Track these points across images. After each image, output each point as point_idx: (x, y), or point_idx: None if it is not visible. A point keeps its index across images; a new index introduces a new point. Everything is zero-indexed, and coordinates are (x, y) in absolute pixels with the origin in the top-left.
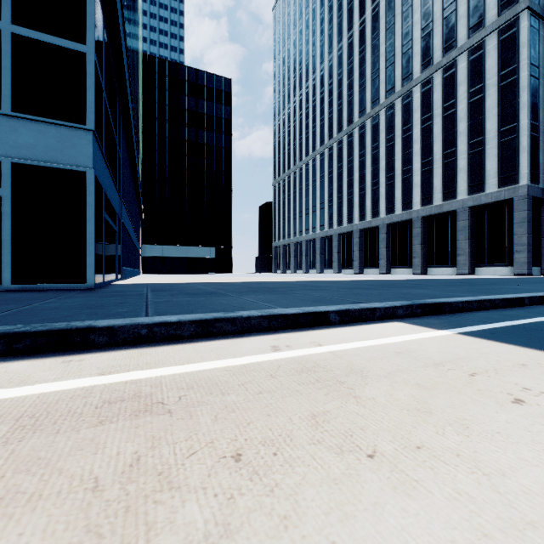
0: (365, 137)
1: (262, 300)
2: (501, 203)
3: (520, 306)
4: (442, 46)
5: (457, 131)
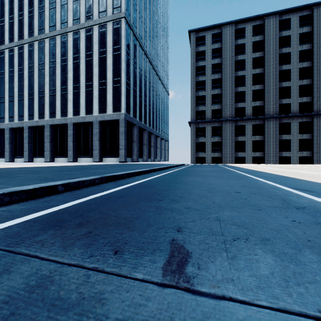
0: (34, 54)
1: None
2: (114, 121)
3: None
4: (85, 14)
5: (93, 72)
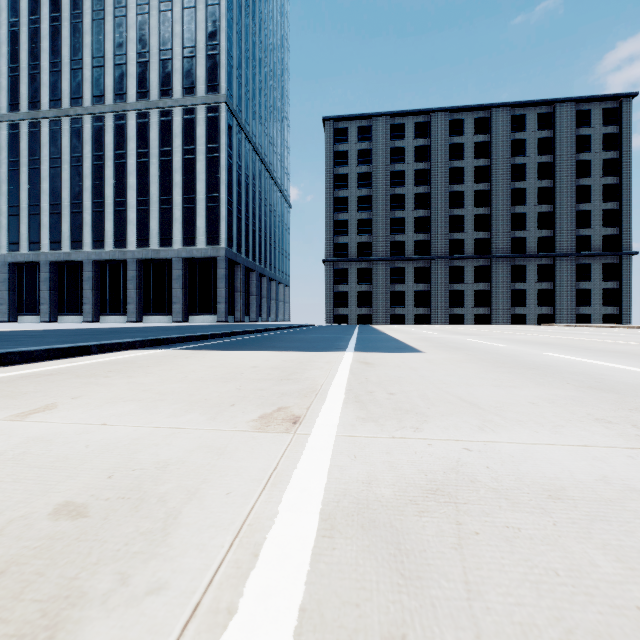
0: (62, 138)
1: (1, 345)
2: (208, 259)
3: (206, 339)
4: (159, 86)
5: (174, 181)
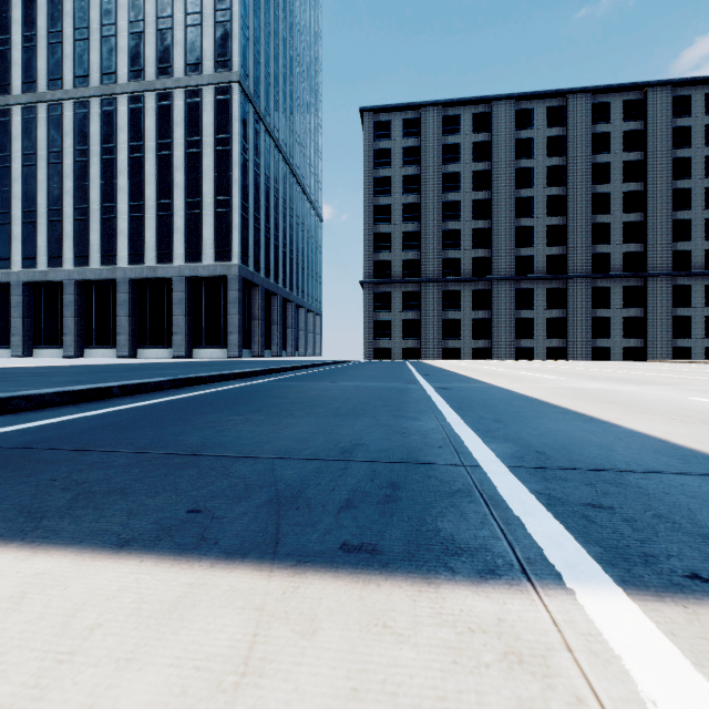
0: (37, 130)
1: None
2: (218, 279)
3: (104, 399)
4: (157, 63)
5: (174, 180)
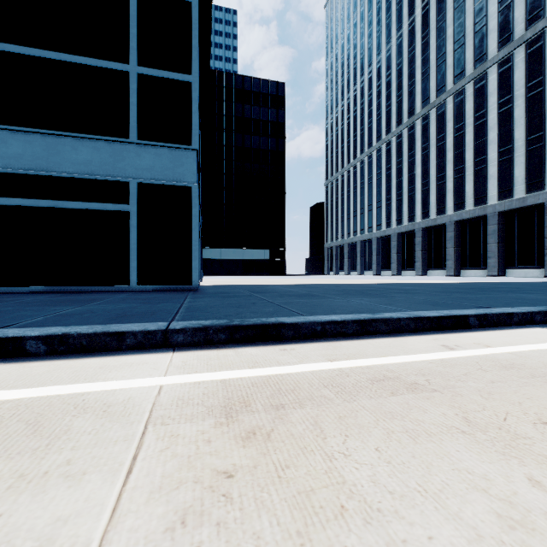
0: (429, 128)
1: (376, 303)
2: None
3: None
4: (525, 17)
5: (546, 112)
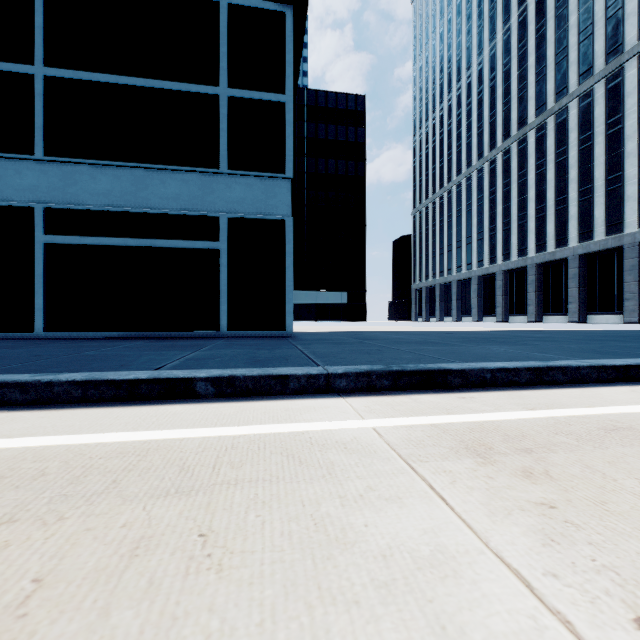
0: (546, 141)
1: (525, 351)
2: None
3: None
4: None
5: None
